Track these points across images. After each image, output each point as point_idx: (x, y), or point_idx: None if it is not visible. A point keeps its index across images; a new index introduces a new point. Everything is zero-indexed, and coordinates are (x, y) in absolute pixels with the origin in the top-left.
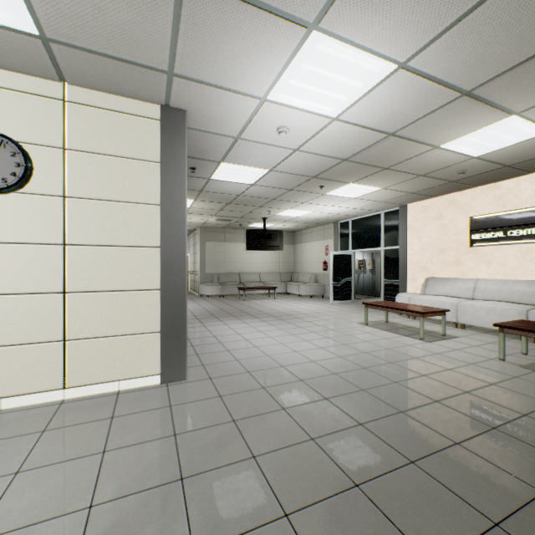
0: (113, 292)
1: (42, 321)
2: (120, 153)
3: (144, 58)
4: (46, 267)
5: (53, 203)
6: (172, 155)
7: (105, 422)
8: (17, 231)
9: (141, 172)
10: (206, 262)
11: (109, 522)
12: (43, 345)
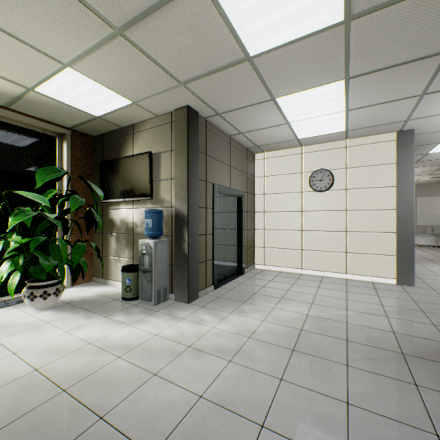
0: (368, 233)
1: (337, 243)
2: (372, 164)
3: (392, 121)
4: (338, 220)
5: (341, 193)
6: (403, 157)
7: (372, 289)
8: (328, 206)
9: (384, 171)
10: (417, 215)
11: (391, 309)
12: (337, 253)
